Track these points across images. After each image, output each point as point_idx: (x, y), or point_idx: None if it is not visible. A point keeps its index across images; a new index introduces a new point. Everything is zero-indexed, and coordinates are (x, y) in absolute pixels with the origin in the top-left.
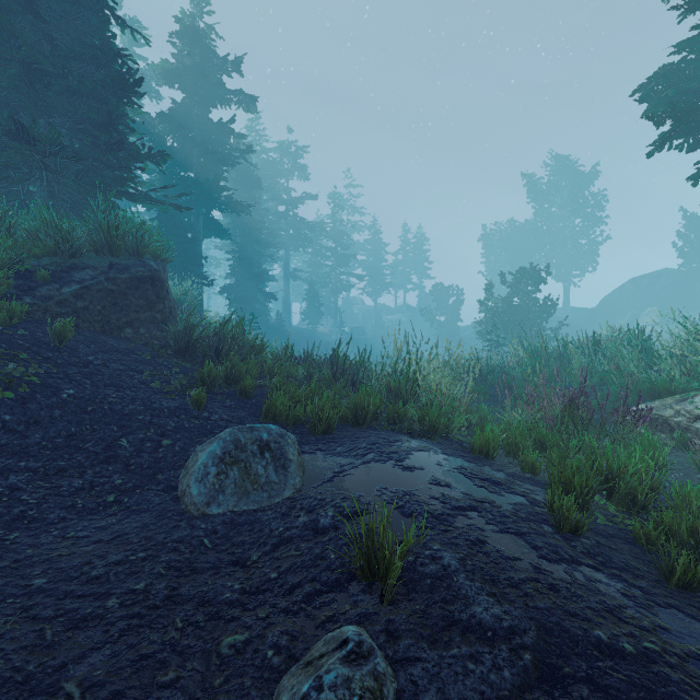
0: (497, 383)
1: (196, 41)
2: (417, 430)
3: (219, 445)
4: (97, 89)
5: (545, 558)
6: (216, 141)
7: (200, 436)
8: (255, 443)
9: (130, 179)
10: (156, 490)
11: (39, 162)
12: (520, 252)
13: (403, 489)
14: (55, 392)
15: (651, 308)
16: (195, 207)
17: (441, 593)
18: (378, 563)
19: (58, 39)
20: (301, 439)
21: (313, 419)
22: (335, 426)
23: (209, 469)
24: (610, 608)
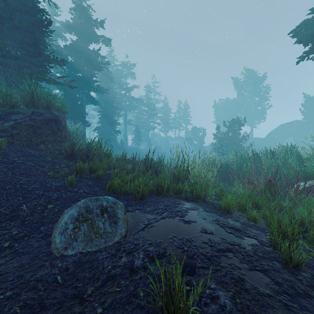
0: (224, 172)
1: (82, 12)
2: (189, 197)
3: (76, 210)
4: (29, 26)
5: (287, 293)
6: (91, 59)
7: (70, 202)
8: (98, 208)
9: (46, 72)
10: (38, 237)
11: None
12: (231, 112)
13: (185, 237)
14: None
15: (290, 138)
16: (82, 89)
17: None
18: (174, 306)
19: (11, 3)
20: (127, 203)
21: (134, 192)
22: (146, 195)
23: (68, 226)
24: None
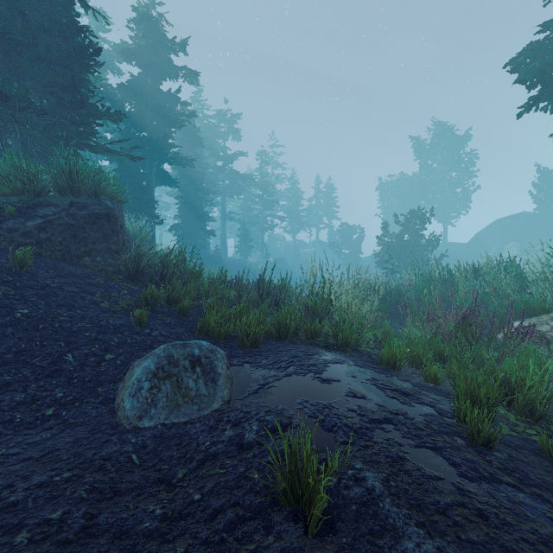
0: (394, 303)
1: (149, 26)
2: (331, 343)
3: (153, 361)
4: (63, 57)
5: (465, 476)
6: (165, 107)
7: (140, 351)
8: (187, 358)
9: (91, 133)
10: (95, 403)
11: (10, 115)
12: (408, 198)
13: (322, 402)
14: (9, 311)
15: (512, 243)
16: (148, 160)
17: (367, 522)
18: (302, 488)
19: (31, 17)
20: (231, 352)
21: (241, 335)
22: (260, 340)
23: (142, 384)
24: (544, 539)
